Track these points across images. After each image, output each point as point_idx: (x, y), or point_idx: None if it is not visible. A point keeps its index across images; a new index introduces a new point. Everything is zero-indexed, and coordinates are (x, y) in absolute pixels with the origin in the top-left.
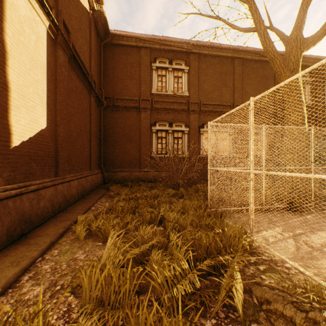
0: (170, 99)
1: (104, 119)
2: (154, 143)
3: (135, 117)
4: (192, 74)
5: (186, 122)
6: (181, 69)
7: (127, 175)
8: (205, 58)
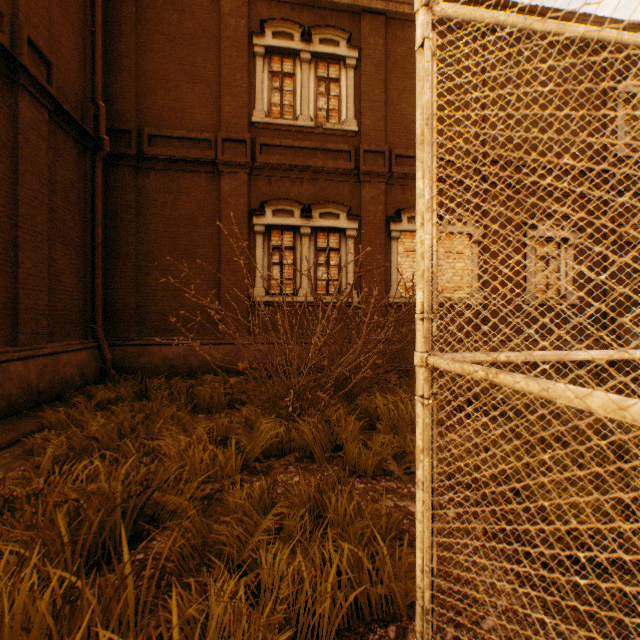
0: (307, 140)
1: (113, 195)
2: (259, 265)
3: (206, 189)
4: (369, 72)
5: (352, 206)
6: (336, 57)
7: (179, 356)
8: (405, 30)
